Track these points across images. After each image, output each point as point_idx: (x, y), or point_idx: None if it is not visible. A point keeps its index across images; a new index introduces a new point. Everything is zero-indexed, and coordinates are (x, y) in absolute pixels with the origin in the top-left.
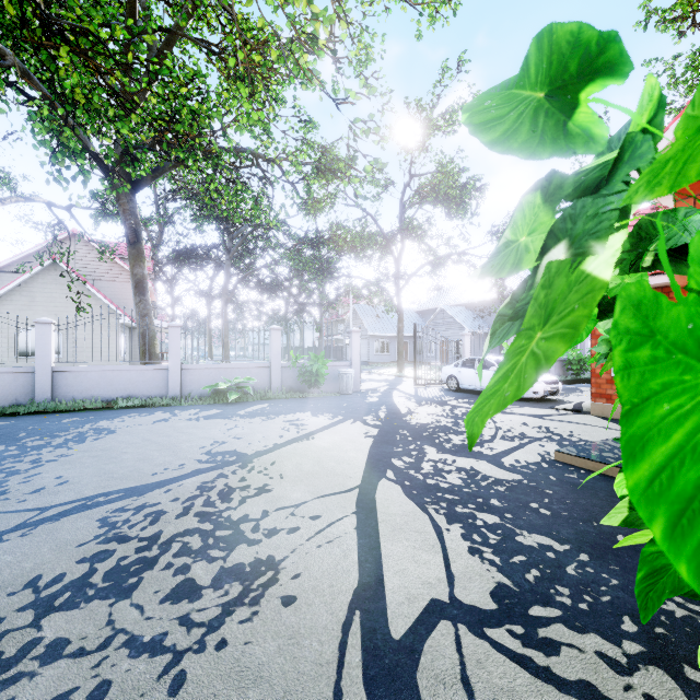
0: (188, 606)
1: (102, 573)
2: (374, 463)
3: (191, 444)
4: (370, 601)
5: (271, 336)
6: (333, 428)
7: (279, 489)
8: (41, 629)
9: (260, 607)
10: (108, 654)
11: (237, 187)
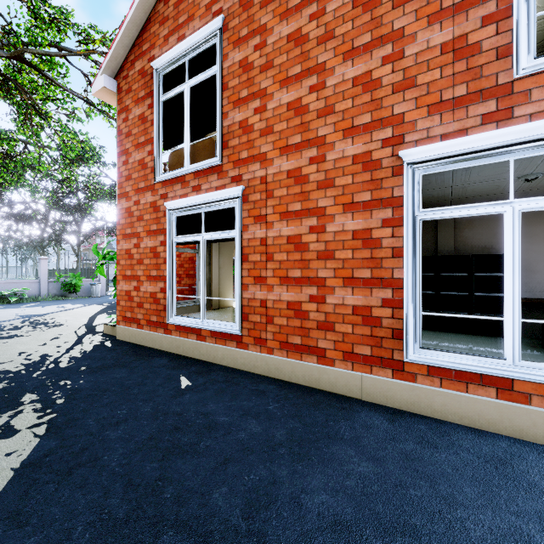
0: (40, 328)
1: (6, 329)
2: (100, 312)
3: (4, 315)
4: (89, 324)
5: (41, 263)
6: (84, 307)
7: (59, 318)
8: (0, 333)
9: (60, 327)
10: (24, 332)
11: (20, 180)
